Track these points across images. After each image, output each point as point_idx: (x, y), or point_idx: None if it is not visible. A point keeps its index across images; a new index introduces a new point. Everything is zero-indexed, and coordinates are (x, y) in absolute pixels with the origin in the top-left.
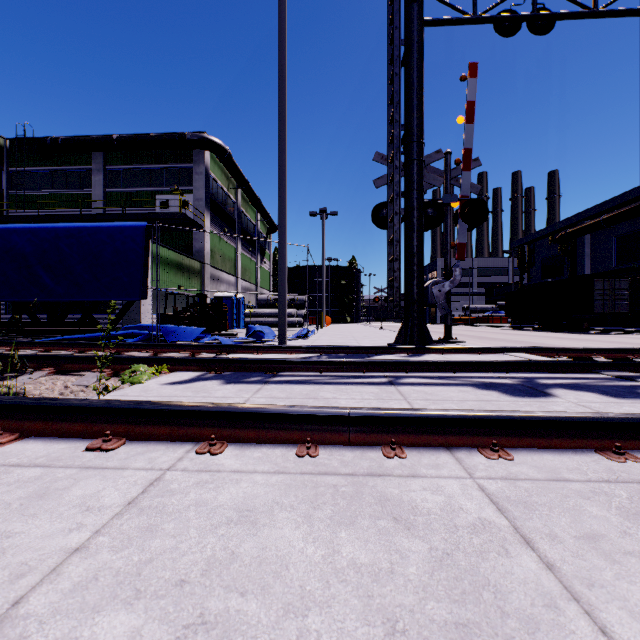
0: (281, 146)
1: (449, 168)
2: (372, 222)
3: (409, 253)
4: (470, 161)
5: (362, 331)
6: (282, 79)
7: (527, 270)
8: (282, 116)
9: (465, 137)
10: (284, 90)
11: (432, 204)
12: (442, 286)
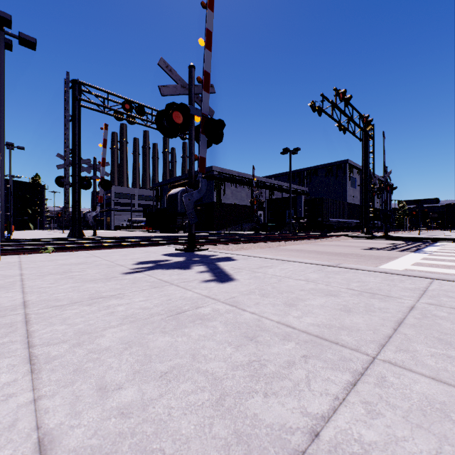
0: (2, 144)
1: (95, 164)
2: (56, 184)
3: (74, 201)
4: (105, 163)
5: (49, 234)
6: (2, 112)
7: (160, 200)
8: (2, 130)
9: (103, 153)
10: (4, 118)
11: (86, 180)
12: (92, 214)
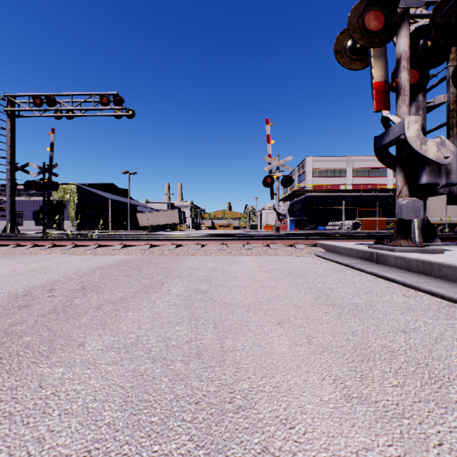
0: None
1: None
2: None
3: None
4: None
5: None
6: None
7: None
8: None
9: None
10: None
11: None
12: None
